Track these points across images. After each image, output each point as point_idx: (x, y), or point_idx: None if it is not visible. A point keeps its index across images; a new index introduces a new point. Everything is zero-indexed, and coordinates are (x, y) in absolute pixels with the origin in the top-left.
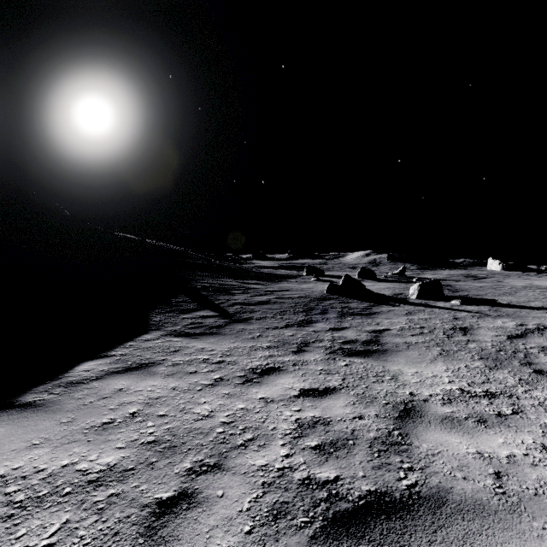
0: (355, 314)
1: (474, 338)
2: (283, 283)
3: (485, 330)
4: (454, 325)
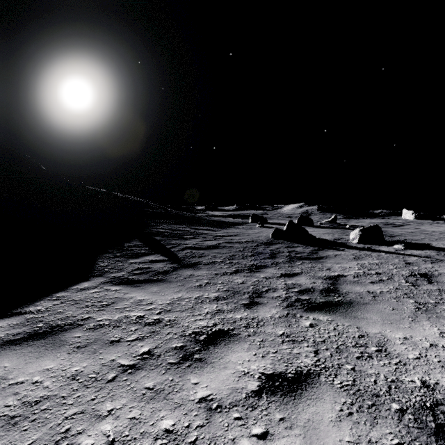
0: (304, 259)
1: (444, 286)
2: (231, 229)
3: None
4: (411, 270)
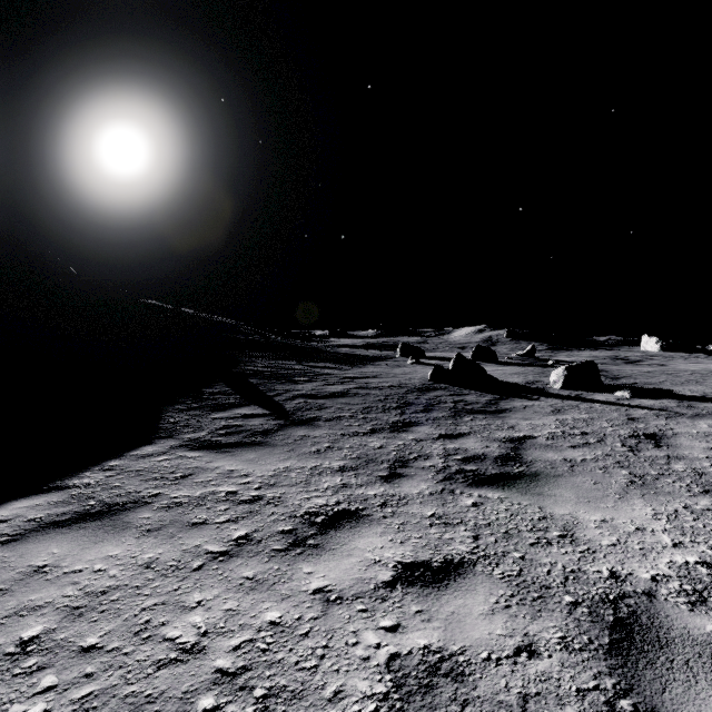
0: (476, 413)
1: (676, 452)
2: (368, 367)
3: (687, 438)
4: (633, 429)
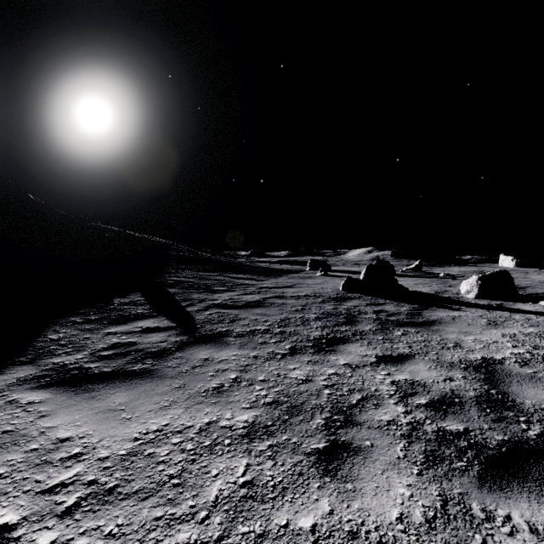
0: (404, 325)
1: None
2: (283, 278)
3: None
4: None
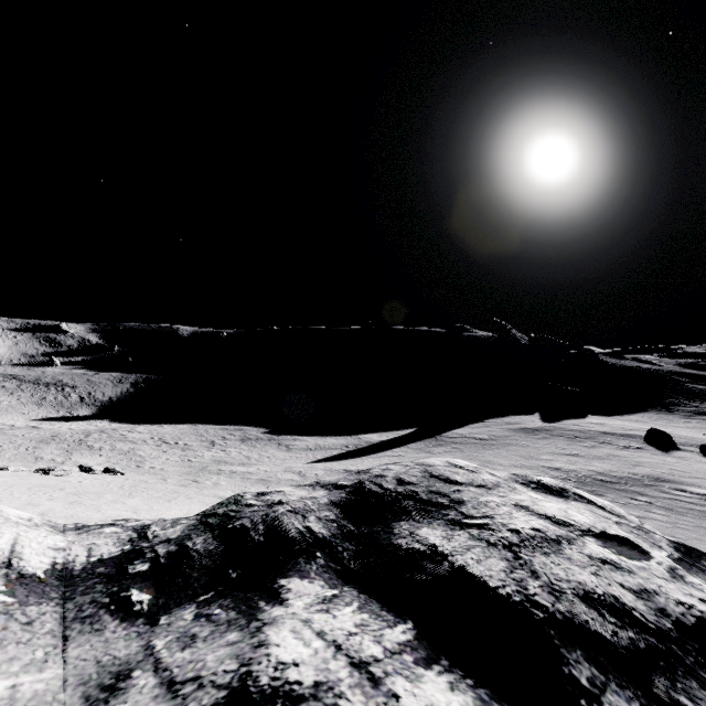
0: None
1: None
2: None
3: None
4: None
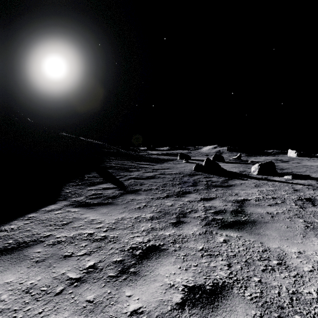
0: (218, 186)
1: None
2: (164, 164)
3: None
4: (298, 196)
